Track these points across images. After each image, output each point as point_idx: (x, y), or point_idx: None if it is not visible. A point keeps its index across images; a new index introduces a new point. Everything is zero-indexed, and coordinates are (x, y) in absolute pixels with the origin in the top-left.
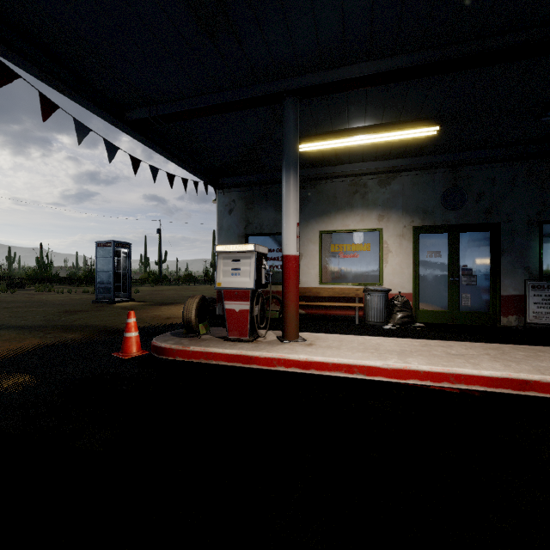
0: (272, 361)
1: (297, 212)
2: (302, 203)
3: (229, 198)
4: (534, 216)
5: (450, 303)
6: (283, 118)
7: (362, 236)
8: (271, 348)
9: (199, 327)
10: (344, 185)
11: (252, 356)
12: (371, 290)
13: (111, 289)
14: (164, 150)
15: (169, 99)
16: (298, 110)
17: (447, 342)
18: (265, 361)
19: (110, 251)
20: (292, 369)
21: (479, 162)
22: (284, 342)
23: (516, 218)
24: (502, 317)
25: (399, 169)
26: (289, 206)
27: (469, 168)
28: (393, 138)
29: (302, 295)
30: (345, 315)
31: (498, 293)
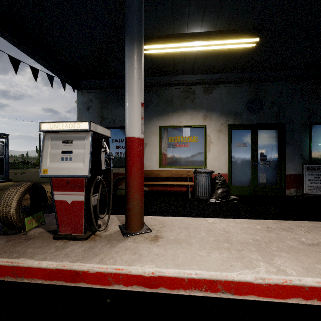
0: (107, 277)
1: (142, 91)
2: (146, 104)
3: (87, 97)
4: (306, 119)
5: (252, 180)
6: None
7: (191, 131)
8: (109, 251)
9: (25, 222)
10: (178, 91)
11: (78, 270)
12: (200, 171)
13: None
14: (6, 33)
15: None
16: None
17: (282, 222)
18: (96, 277)
19: None
20: (134, 287)
21: (273, 80)
22: (127, 236)
23: (295, 120)
24: (286, 189)
25: (218, 81)
26: (132, 83)
27: (265, 84)
28: (221, 47)
29: (147, 175)
30: (180, 191)
31: (284, 173)
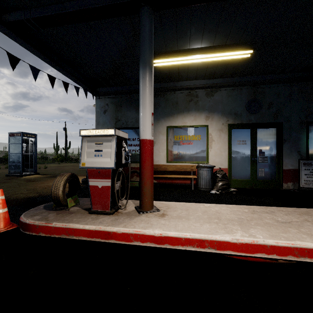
0: (129, 236)
1: (152, 104)
2: (154, 107)
3: (103, 102)
4: (303, 118)
5: (251, 175)
6: (140, 24)
7: (195, 130)
8: (129, 221)
9: (67, 201)
10: (183, 95)
11: (110, 231)
12: (202, 166)
13: (20, 166)
14: (46, 57)
15: (41, 3)
16: (153, 19)
17: (267, 208)
18: (122, 236)
19: (19, 139)
20: (148, 243)
21: (270, 82)
22: (141, 213)
23: (292, 119)
24: (284, 183)
25: (219, 85)
26: (145, 98)
27: (263, 86)
28: (220, 58)
29: (155, 170)
30: (184, 184)
31: (282, 168)
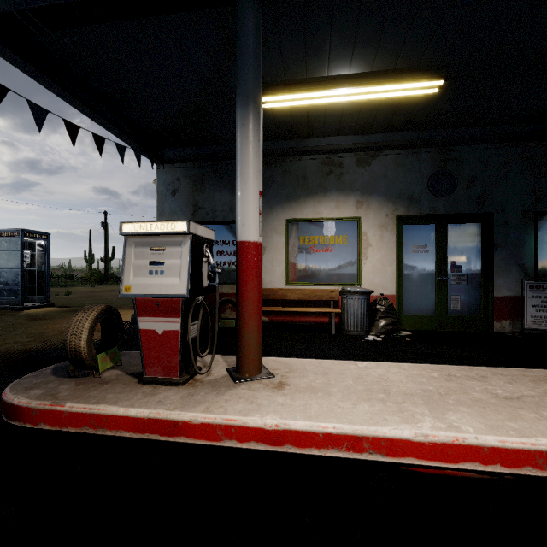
0: (215, 430)
1: (260, 174)
2: (264, 184)
3: (172, 175)
4: (530, 205)
5: (438, 307)
6: (237, 24)
7: (337, 226)
8: (216, 399)
9: (98, 360)
10: (315, 163)
11: (177, 421)
12: (350, 291)
13: (18, 291)
14: (61, 88)
15: None
16: (261, 15)
17: (473, 369)
18: (201, 430)
19: (17, 242)
20: (251, 444)
21: (472, 142)
22: (239, 382)
23: (510, 208)
24: (495, 322)
25: (381, 146)
26: (246, 163)
27: (459, 149)
28: (383, 95)
29: (265, 298)
30: (318, 323)
31: (491, 294)
